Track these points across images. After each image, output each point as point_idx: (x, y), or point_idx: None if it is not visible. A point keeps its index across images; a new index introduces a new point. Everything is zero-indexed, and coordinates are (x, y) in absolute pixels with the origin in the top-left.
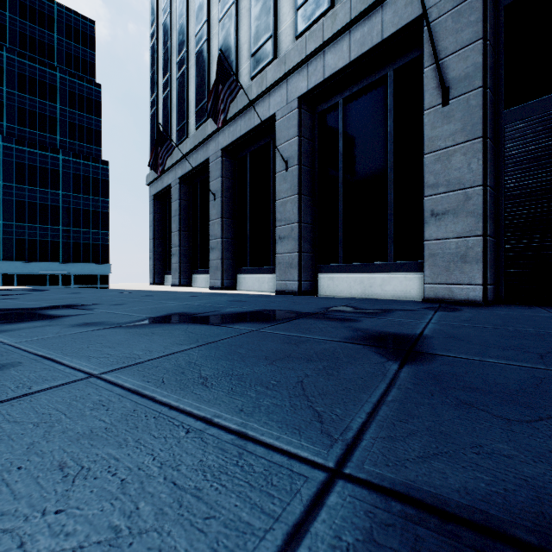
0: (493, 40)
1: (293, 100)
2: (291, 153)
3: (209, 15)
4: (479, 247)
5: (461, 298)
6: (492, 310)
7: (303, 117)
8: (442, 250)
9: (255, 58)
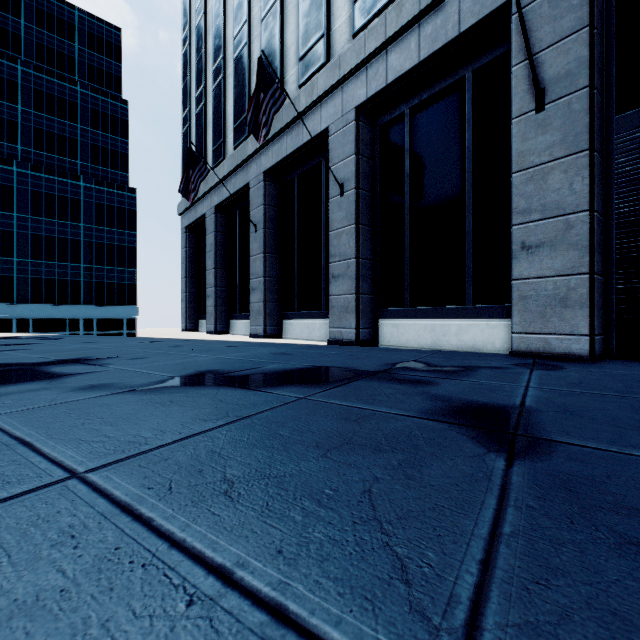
0: (601, 28)
1: (349, 111)
2: (346, 175)
3: (249, 14)
4: (585, 287)
5: (561, 352)
6: (603, 369)
7: (361, 131)
8: (535, 292)
9: (304, 62)
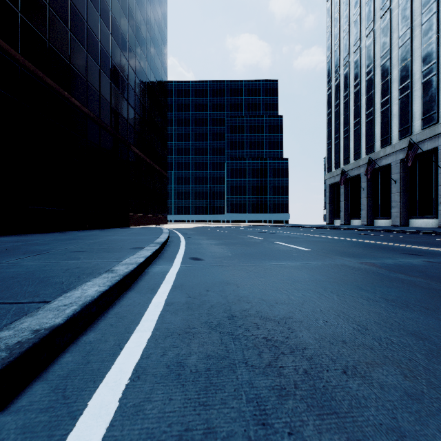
0: None
1: (397, 160)
2: (396, 178)
3: (360, 117)
4: None
5: None
6: None
7: (401, 166)
8: None
9: (382, 142)
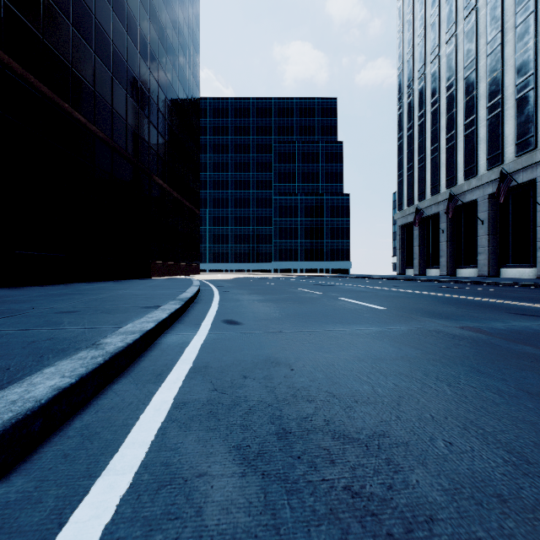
0: None
1: (485, 195)
2: (484, 218)
3: (439, 143)
4: None
5: None
6: None
7: (490, 202)
8: None
9: (466, 172)
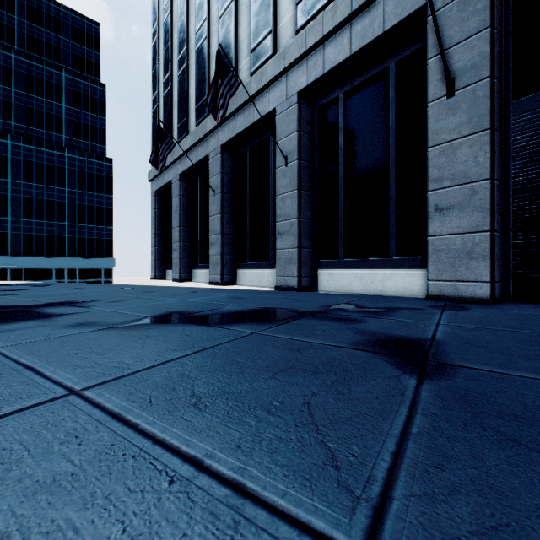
0: (501, 28)
1: (293, 95)
2: (290, 149)
3: (209, 13)
4: (487, 242)
5: (467, 296)
6: (501, 309)
7: (302, 112)
8: (446, 246)
9: (255, 54)
